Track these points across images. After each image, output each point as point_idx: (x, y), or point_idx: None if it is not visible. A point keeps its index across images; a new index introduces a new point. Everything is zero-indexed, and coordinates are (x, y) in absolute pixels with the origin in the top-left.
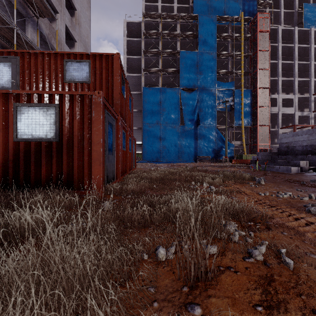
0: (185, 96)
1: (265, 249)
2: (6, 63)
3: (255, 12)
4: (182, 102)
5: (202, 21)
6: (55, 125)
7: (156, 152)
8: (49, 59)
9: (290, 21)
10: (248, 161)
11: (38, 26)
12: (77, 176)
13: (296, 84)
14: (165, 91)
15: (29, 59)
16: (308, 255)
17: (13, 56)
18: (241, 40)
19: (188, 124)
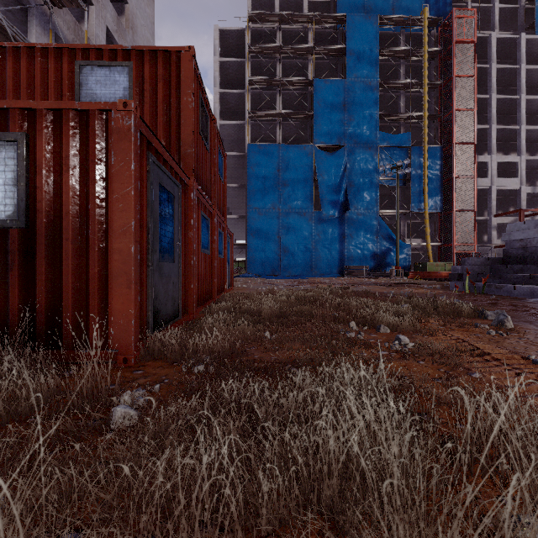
0: (324, 159)
1: None
2: None
3: (448, 8)
4: (318, 171)
5: (354, 25)
6: (16, 186)
7: (271, 259)
8: (46, 60)
9: (511, 26)
10: (437, 274)
11: (51, 23)
12: (71, 315)
13: (522, 136)
14: (288, 151)
15: (3, 61)
16: None
17: None
18: (424, 58)
19: (328, 209)
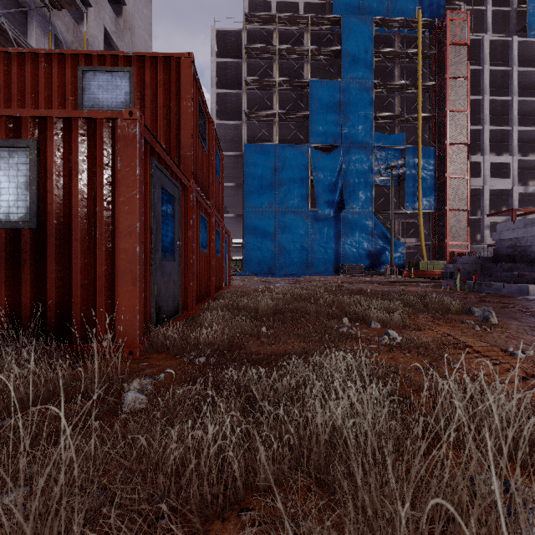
0: (319, 159)
1: None
2: None
3: (442, 11)
4: (314, 170)
5: (349, 27)
6: (28, 189)
7: (267, 258)
8: (49, 65)
9: (503, 28)
10: (430, 273)
11: (50, 25)
12: (80, 310)
13: (514, 137)
14: (284, 151)
15: (8, 66)
16: None
17: None
18: (418, 59)
19: (324, 208)
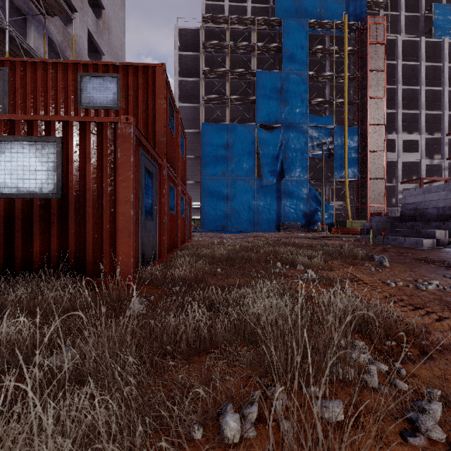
0: (264, 136)
1: (440, 410)
2: None
3: (364, 15)
4: (260, 145)
5: (288, 28)
6: (56, 171)
7: (221, 217)
8: (55, 71)
9: (414, 30)
10: (354, 230)
11: (45, 29)
12: (92, 255)
13: (422, 119)
14: (235, 129)
15: (24, 72)
16: None
17: None
18: (344, 55)
19: (267, 177)
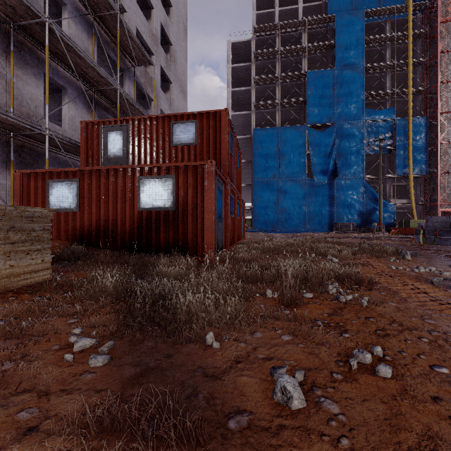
0: (315, 136)
1: (352, 297)
2: (118, 131)
3: None
4: (311, 146)
5: (342, 23)
6: (172, 195)
7: (271, 218)
8: (156, 123)
9: None
10: None
11: (135, 77)
12: (191, 243)
13: None
14: (285, 132)
15: (138, 125)
16: (388, 303)
17: (124, 123)
18: (408, 40)
19: (319, 177)
